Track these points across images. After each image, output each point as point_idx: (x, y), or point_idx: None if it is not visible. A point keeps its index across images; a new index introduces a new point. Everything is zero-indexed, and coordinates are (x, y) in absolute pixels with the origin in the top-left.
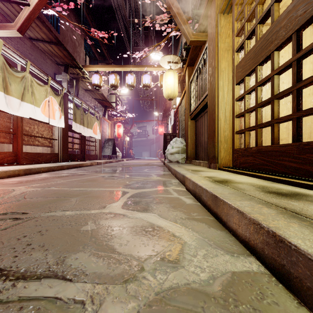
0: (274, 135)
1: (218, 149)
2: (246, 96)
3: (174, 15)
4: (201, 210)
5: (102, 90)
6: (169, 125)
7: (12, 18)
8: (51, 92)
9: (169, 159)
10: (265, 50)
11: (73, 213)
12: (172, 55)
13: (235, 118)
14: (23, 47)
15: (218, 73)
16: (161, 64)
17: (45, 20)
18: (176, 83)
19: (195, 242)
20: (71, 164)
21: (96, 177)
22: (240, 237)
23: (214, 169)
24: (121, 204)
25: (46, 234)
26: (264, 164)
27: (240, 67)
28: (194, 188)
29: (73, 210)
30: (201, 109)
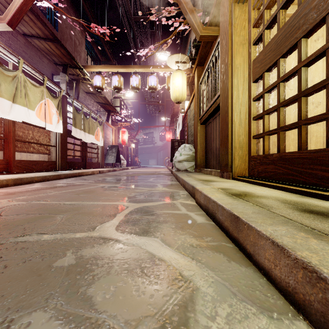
0: (302, 139)
1: (232, 156)
2: (266, 95)
3: (182, 7)
4: (216, 232)
5: (105, 93)
6: (177, 131)
7: (3, 11)
8: (47, 93)
9: (177, 167)
10: (290, 38)
11: (52, 237)
12: (180, 54)
13: (252, 121)
14: (15, 43)
15: (232, 70)
16: (168, 64)
17: (41, 15)
18: (185, 85)
19: (212, 288)
20: (69, 172)
21: (94, 187)
22: (278, 282)
23: (228, 179)
24: (116, 223)
25: (2, 273)
26: (288, 173)
27: (259, 62)
28: (207, 202)
29: (54, 232)
30: (212, 112)
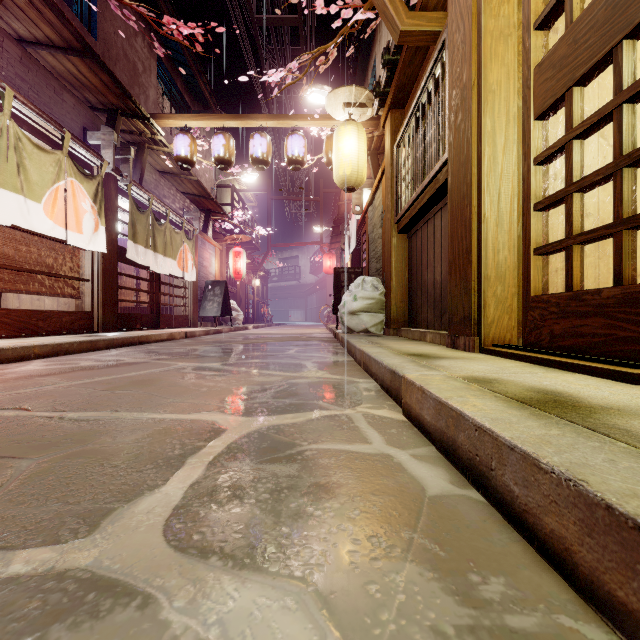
0: None
1: (481, 298)
2: (575, 143)
3: None
4: (505, 544)
5: (200, 176)
6: (347, 252)
7: None
8: (71, 168)
9: (347, 326)
10: None
11: None
12: (354, 85)
13: (535, 212)
14: None
15: (480, 96)
16: (328, 109)
17: (59, 1)
18: (364, 153)
19: None
20: (117, 336)
21: (160, 371)
22: None
23: (470, 351)
24: (173, 498)
25: None
26: None
27: (554, 65)
28: (447, 424)
29: None
30: (426, 203)
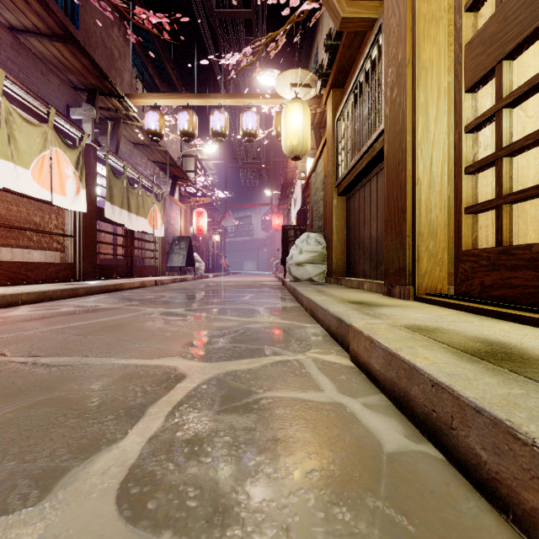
0: None
1: (415, 252)
2: (505, 112)
3: None
4: (476, 516)
5: (168, 147)
6: (293, 212)
7: None
8: (55, 139)
9: (294, 275)
10: None
11: None
12: (300, 68)
13: (465, 175)
14: None
15: (414, 72)
16: (277, 89)
17: None
18: (308, 126)
19: None
20: (95, 284)
21: (130, 316)
22: None
23: (405, 299)
24: (130, 455)
25: None
26: None
27: (484, 41)
28: (399, 375)
29: None
30: (363, 168)
